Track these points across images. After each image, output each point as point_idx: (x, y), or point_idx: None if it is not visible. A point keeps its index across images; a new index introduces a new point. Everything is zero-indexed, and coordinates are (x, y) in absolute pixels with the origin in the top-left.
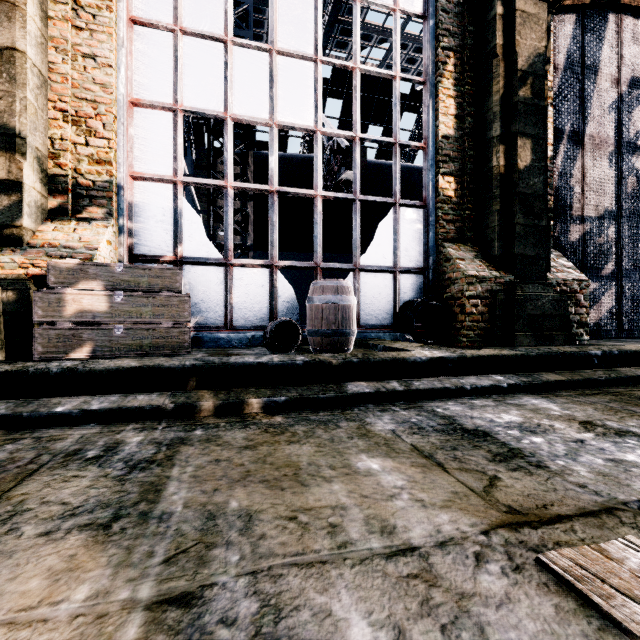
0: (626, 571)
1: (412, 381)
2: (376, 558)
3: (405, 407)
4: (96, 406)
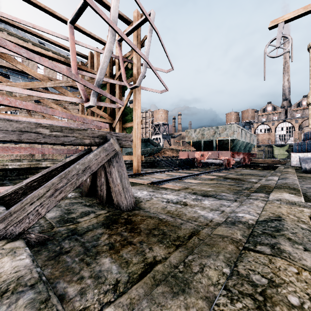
0: (177, 187)
1: (254, 199)
2: (194, 185)
3: (237, 200)
4: (263, 182)
